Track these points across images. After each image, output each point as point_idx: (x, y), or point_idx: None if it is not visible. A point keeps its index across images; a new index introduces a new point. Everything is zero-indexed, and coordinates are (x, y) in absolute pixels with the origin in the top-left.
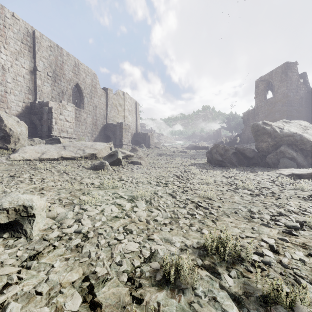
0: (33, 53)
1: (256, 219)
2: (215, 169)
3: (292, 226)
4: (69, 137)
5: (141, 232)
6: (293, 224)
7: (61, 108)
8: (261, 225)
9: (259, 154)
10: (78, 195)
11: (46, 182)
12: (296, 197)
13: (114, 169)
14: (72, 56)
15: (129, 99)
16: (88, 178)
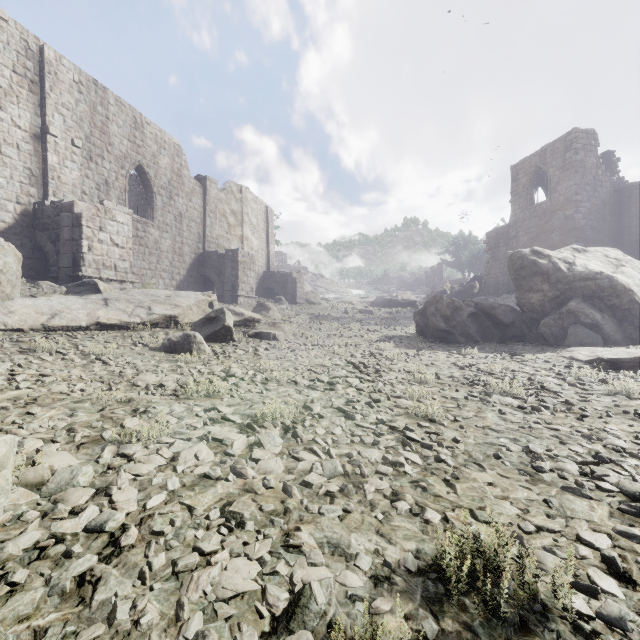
0: (40, 95)
1: (547, 474)
2: (435, 349)
3: None
4: (120, 279)
5: (267, 524)
6: None
7: (103, 218)
8: (564, 491)
9: (524, 317)
10: (120, 417)
11: (47, 384)
12: (619, 414)
13: (215, 350)
14: (129, 107)
15: (252, 202)
16: (153, 372)
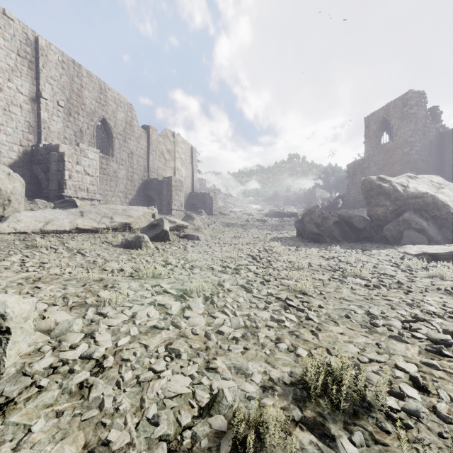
0: (35, 71)
1: (380, 328)
2: (309, 247)
3: (441, 341)
4: (91, 198)
5: (195, 355)
6: (441, 336)
7: (79, 155)
8: (390, 338)
9: (372, 224)
10: (96, 290)
11: (46, 268)
12: (434, 290)
13: (157, 247)
14: (96, 78)
15: (182, 143)
16: (115, 261)
